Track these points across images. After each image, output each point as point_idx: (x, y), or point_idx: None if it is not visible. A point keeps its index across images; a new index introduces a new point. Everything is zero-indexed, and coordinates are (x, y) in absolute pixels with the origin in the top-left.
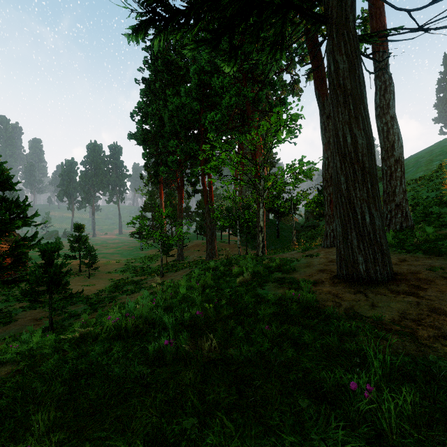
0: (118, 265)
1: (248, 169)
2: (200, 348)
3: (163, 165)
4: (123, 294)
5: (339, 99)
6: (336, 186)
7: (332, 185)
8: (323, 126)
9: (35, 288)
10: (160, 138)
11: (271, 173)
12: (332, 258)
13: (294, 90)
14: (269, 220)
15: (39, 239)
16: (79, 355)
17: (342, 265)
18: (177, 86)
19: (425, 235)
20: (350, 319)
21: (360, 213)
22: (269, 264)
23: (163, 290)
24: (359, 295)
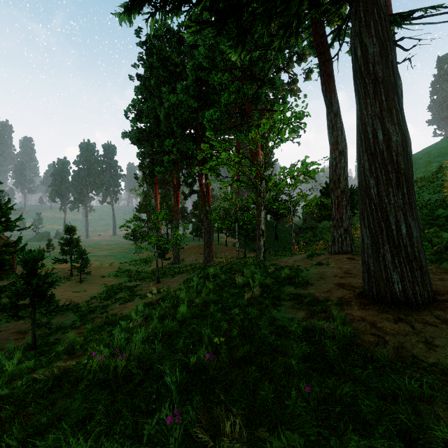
0: (111, 269)
1: (249, 170)
2: (216, 423)
3: (159, 165)
4: (116, 303)
5: (367, 89)
6: (363, 191)
7: (340, 187)
8: (330, 125)
9: (14, 302)
10: (155, 137)
11: (268, 174)
12: (347, 267)
13: (292, 90)
14: (267, 221)
15: (23, 245)
16: (49, 422)
17: (372, 283)
18: (173, 84)
19: (445, 242)
20: (410, 367)
21: (395, 222)
22: (277, 274)
23: (160, 301)
24: (402, 324)
